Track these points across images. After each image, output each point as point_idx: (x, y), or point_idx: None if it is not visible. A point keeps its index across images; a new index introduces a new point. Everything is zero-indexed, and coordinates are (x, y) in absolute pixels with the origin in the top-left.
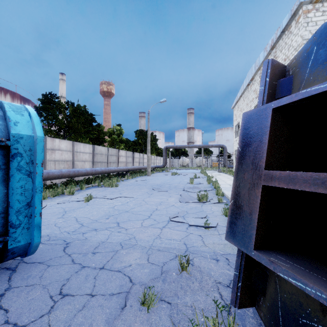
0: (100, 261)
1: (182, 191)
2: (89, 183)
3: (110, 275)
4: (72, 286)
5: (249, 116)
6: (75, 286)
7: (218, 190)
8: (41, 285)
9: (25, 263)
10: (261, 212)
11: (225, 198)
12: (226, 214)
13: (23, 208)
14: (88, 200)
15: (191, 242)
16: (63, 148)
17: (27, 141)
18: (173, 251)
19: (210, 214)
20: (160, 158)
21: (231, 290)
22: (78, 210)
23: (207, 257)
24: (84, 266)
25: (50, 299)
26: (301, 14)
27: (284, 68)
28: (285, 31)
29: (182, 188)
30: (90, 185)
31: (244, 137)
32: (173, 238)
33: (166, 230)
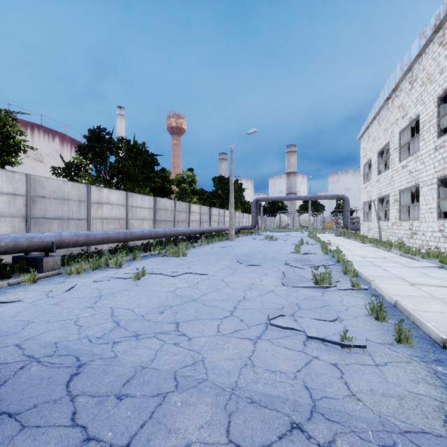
0: (126, 426)
1: (283, 265)
2: (146, 250)
3: None
4: None
5: None
6: None
7: (348, 267)
8: None
9: None
10: None
11: (361, 280)
12: (376, 315)
13: None
14: (138, 277)
15: (319, 383)
16: (114, 201)
17: None
18: (283, 409)
19: (342, 312)
20: (248, 215)
21: None
22: (119, 295)
23: (369, 440)
24: (88, 439)
25: None
26: None
27: None
28: None
29: (284, 261)
30: (147, 253)
31: None
32: (280, 370)
33: (263, 345)
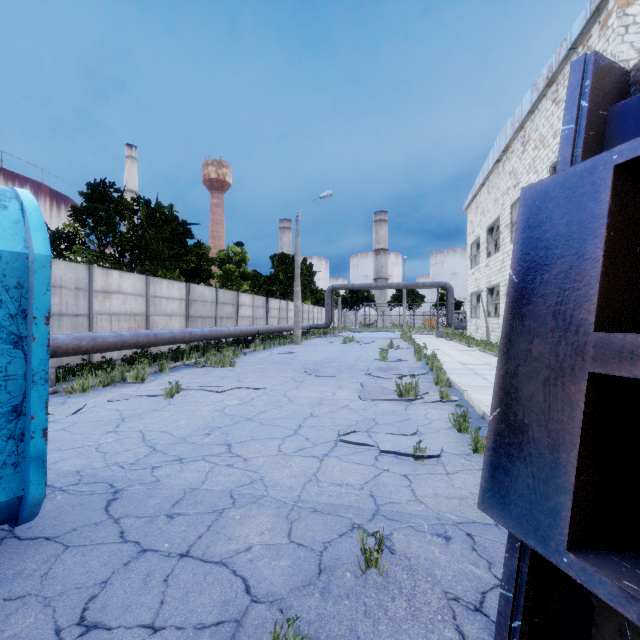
0: (183, 538)
1: (364, 376)
2: (177, 359)
3: (201, 574)
4: (112, 602)
5: (541, 195)
6: (118, 603)
7: (440, 375)
8: (41, 598)
9: (16, 539)
10: (587, 447)
11: (454, 391)
12: (459, 427)
13: (4, 419)
14: (172, 393)
15: (386, 492)
16: (128, 289)
17: (12, 266)
18: (346, 514)
19: (424, 426)
20: (321, 309)
21: (485, 621)
22: (149, 416)
23: (424, 531)
24: (144, 550)
25: (54, 638)
26: (613, 9)
27: (625, 76)
28: (577, 48)
29: (365, 370)
30: (179, 362)
31: (528, 247)
32: (347, 483)
33: (331, 462)
